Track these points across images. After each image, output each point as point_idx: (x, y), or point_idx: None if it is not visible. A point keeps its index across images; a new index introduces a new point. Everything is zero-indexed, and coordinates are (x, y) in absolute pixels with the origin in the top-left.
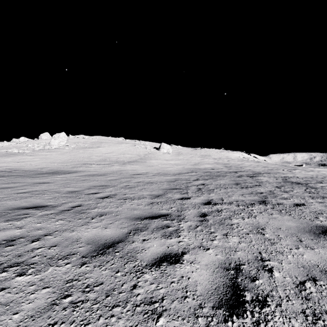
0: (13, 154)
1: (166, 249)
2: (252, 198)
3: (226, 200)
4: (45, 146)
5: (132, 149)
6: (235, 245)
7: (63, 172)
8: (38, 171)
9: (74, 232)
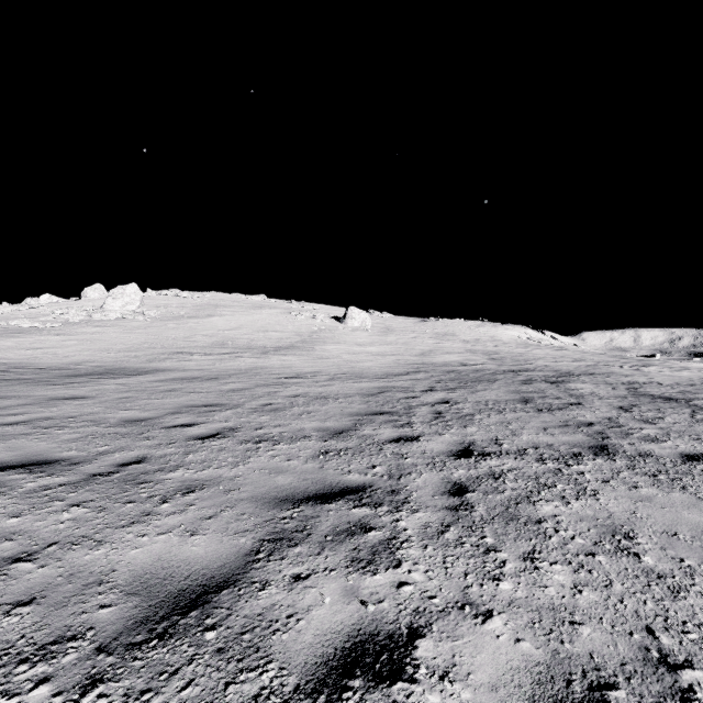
0: (20, 331)
1: (362, 616)
2: (571, 439)
3: (507, 443)
4: (93, 314)
5: (284, 321)
6: (566, 598)
7: (125, 373)
8: (68, 369)
9: (102, 549)
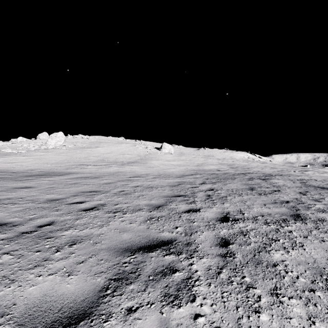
0: (6, 154)
1: None
2: (279, 210)
3: (246, 213)
4: (41, 146)
5: (132, 150)
6: None
7: (54, 174)
8: (26, 173)
9: (12, 286)
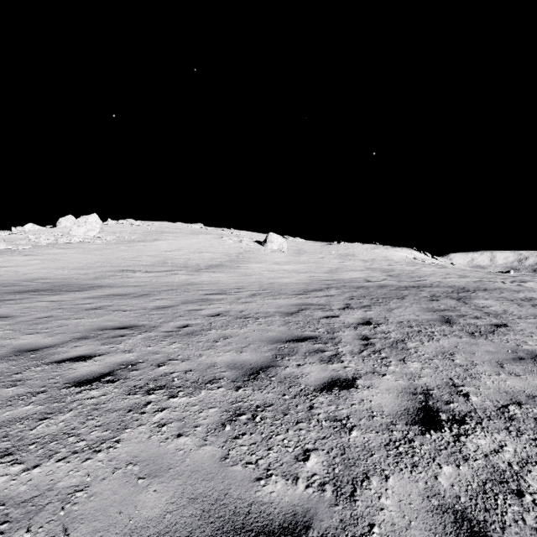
0: None
1: None
2: None
3: (473, 393)
4: (59, 238)
5: (216, 244)
6: None
7: (67, 289)
8: (18, 286)
9: None
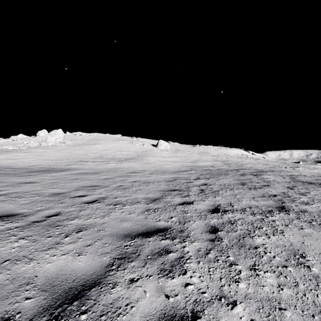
0: (7, 151)
1: (166, 304)
2: (266, 203)
3: (236, 205)
4: (41, 143)
5: (129, 146)
6: (275, 293)
7: (55, 170)
8: (28, 169)
9: (32, 263)
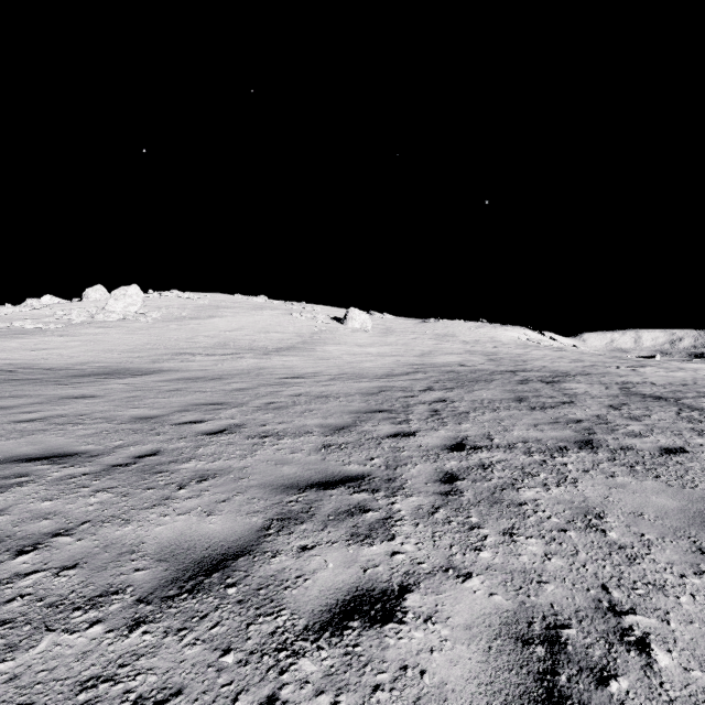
0: (24, 333)
1: (360, 577)
2: (559, 434)
3: (498, 438)
4: (95, 315)
5: (285, 323)
6: (536, 564)
7: (130, 373)
8: (74, 370)
9: (130, 526)
